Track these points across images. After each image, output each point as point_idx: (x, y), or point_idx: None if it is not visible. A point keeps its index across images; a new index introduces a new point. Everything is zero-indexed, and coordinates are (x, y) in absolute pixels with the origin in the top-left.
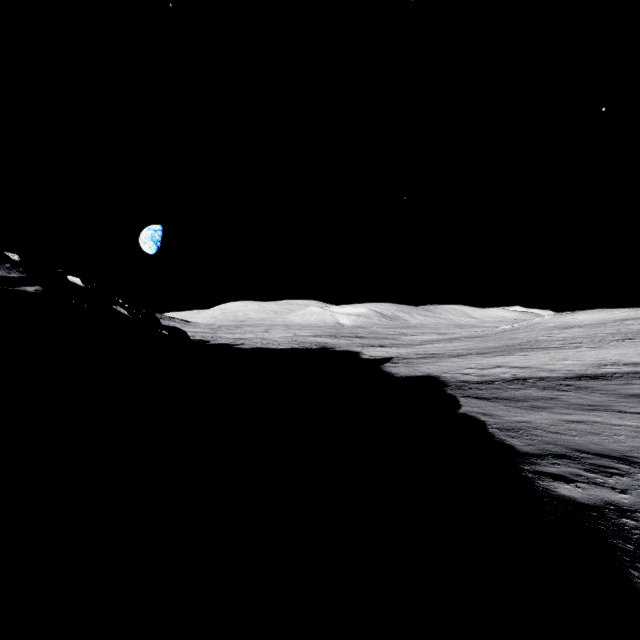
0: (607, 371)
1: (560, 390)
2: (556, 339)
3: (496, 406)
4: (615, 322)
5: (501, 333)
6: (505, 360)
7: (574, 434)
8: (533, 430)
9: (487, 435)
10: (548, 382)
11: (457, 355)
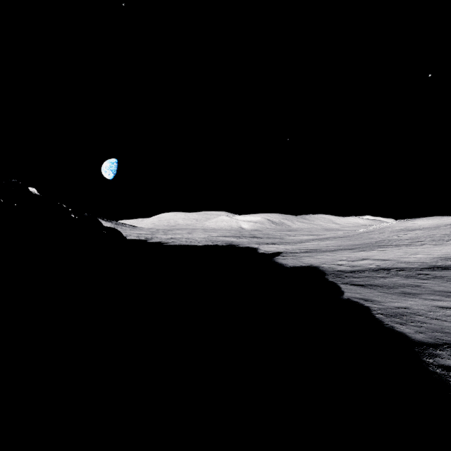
0: None
1: (421, 278)
2: (404, 238)
3: (373, 292)
4: (446, 226)
5: (360, 234)
6: (368, 254)
7: None
8: (415, 316)
9: (376, 321)
10: (408, 272)
11: (330, 250)
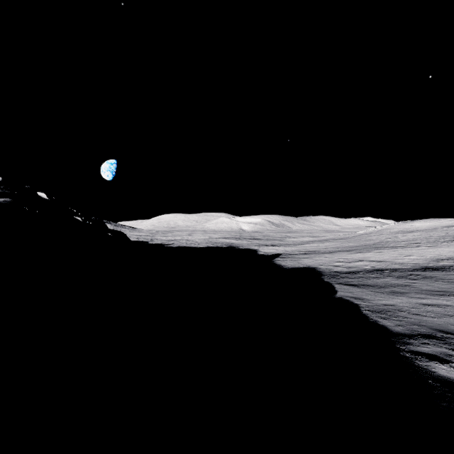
0: (445, 264)
1: (411, 279)
2: (401, 240)
3: (364, 291)
4: (443, 228)
5: (359, 236)
6: (365, 256)
7: (432, 316)
8: (398, 312)
9: (362, 316)
10: (400, 272)
11: (328, 252)
